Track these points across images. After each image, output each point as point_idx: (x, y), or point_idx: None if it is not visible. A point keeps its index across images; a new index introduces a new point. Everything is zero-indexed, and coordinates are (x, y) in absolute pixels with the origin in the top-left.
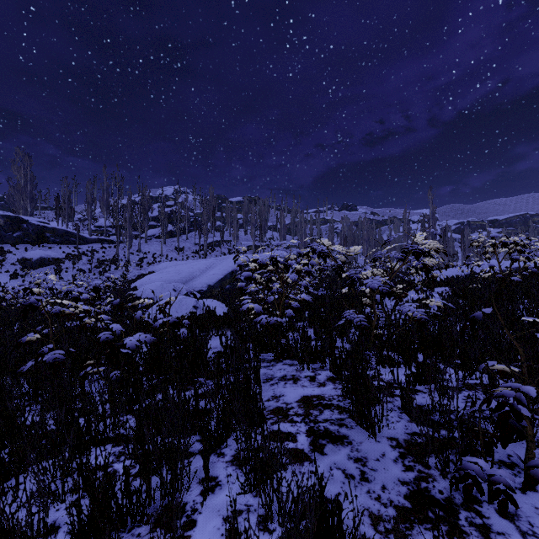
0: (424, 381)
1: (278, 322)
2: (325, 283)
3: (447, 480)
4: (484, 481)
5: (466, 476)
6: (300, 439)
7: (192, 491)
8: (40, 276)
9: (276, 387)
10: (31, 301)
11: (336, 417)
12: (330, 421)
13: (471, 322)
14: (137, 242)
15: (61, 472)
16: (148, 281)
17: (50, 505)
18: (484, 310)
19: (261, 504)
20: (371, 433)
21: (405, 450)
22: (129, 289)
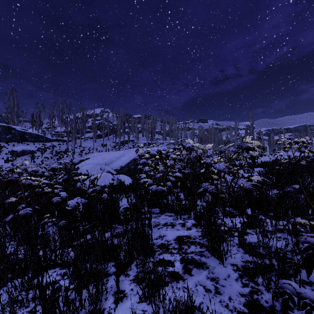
0: (252, 226)
1: (162, 189)
2: (189, 165)
3: (270, 293)
4: (296, 297)
5: (283, 293)
6: (176, 265)
7: (108, 300)
8: (22, 161)
9: (161, 230)
10: (11, 178)
11: (198, 250)
12: (195, 253)
13: (285, 193)
14: (79, 141)
15: (25, 288)
16: (85, 164)
17: (18, 310)
18: (294, 186)
19: (152, 309)
20: (221, 261)
21: (242, 273)
22: (74, 168)
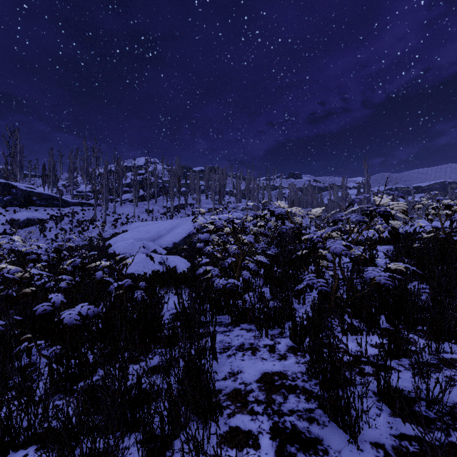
0: (396, 355)
1: (235, 283)
2: (276, 241)
3: None
4: None
5: None
6: (263, 443)
7: None
8: (26, 235)
9: (233, 360)
10: None
11: (303, 406)
12: (297, 413)
13: None
14: (113, 205)
15: None
16: (121, 239)
17: None
18: None
19: None
20: (350, 435)
21: None
22: (104, 246)
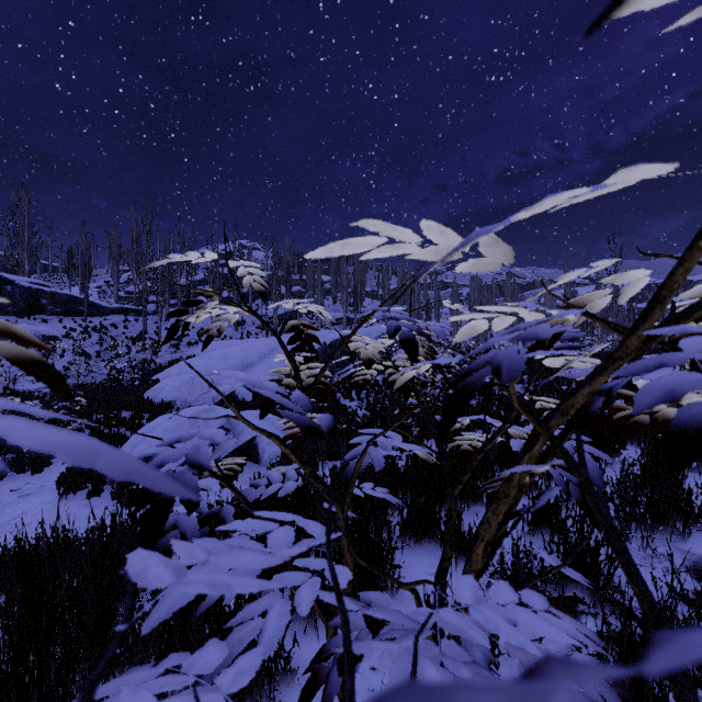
0: None
1: None
2: None
3: None
4: None
5: None
6: None
7: None
8: None
9: None
10: None
11: None
12: None
13: None
14: None
15: None
16: (178, 372)
17: None
18: None
19: None
20: None
21: None
22: (147, 384)
